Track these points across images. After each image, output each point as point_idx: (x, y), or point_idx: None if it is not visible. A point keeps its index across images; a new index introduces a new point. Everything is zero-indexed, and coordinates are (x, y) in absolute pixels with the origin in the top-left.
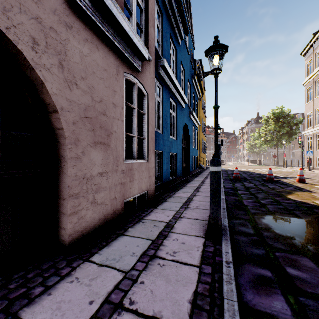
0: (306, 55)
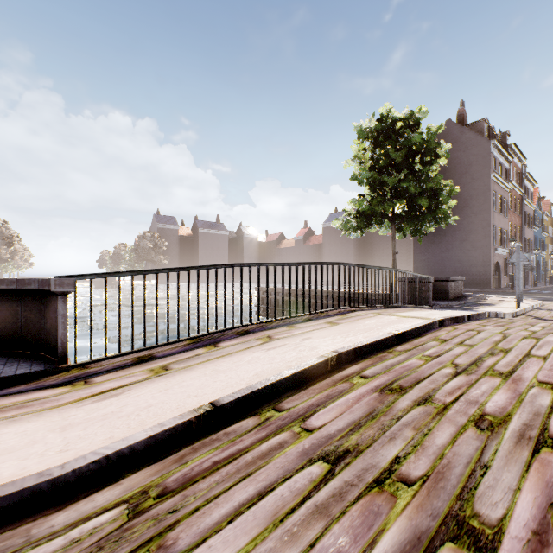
0: None
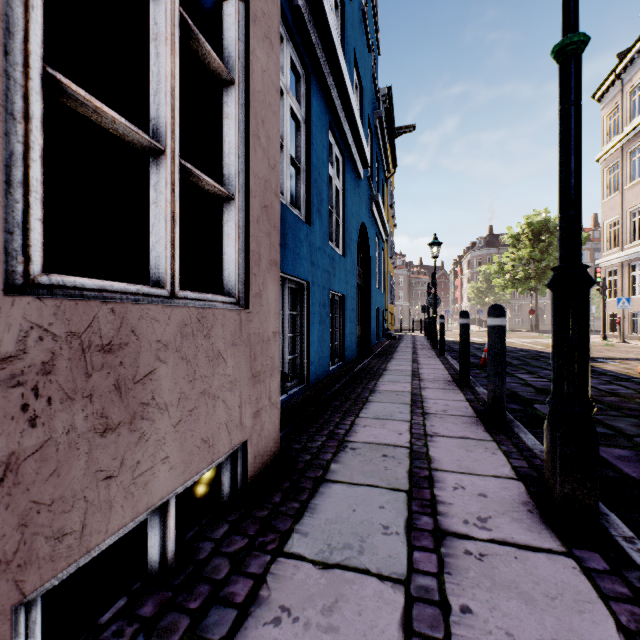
0: (605, 97)
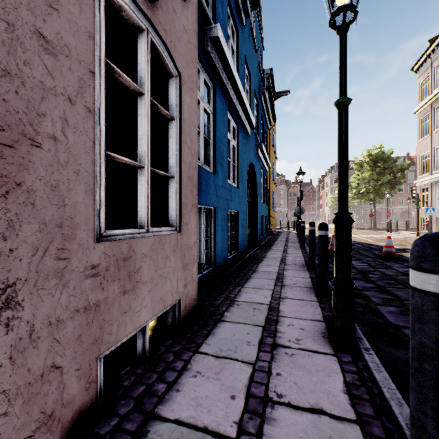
0: (420, 70)
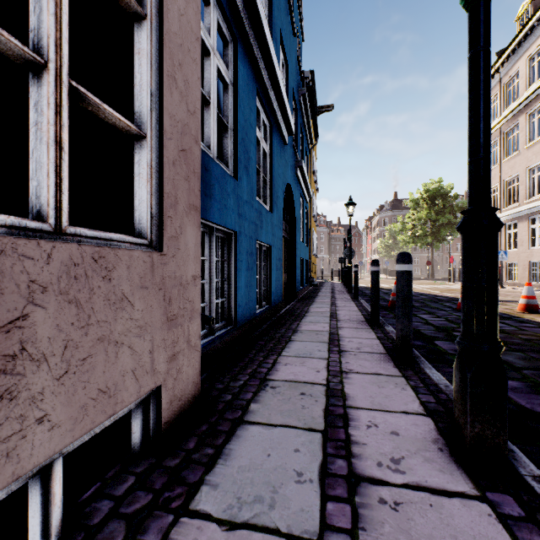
0: None
